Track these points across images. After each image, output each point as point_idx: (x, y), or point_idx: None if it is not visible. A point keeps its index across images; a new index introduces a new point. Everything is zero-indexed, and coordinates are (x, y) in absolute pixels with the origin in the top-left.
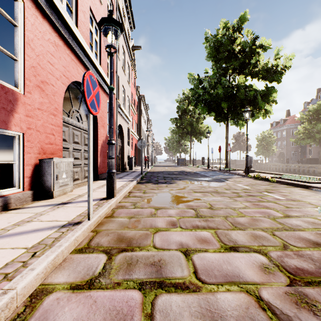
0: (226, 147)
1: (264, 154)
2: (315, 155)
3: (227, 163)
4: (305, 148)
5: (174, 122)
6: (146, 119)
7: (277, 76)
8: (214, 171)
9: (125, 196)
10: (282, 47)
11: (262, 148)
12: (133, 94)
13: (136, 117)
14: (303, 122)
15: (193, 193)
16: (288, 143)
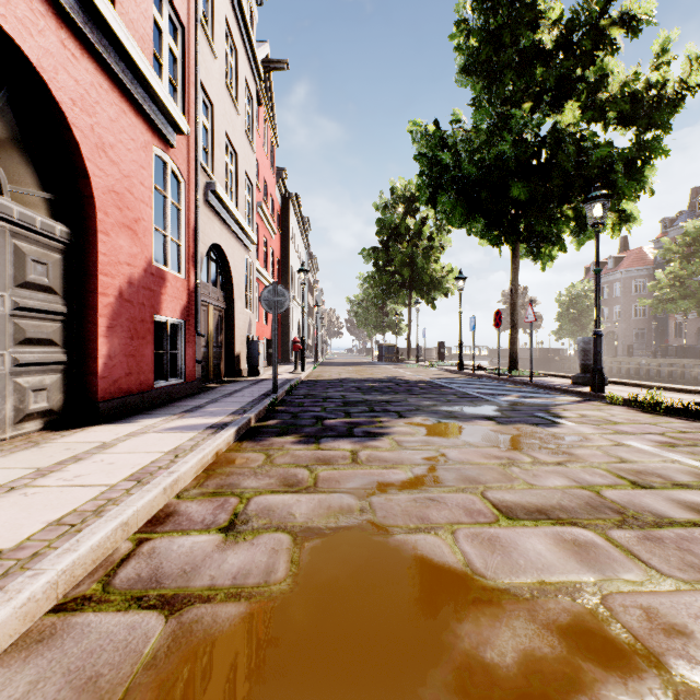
0: (514, 313)
1: (575, 335)
2: (689, 339)
3: (515, 356)
4: (665, 323)
5: (370, 258)
6: (304, 251)
7: (662, 114)
8: (480, 378)
9: (71, 595)
10: (675, 34)
11: (569, 321)
12: (269, 182)
13: (276, 243)
14: (671, 260)
15: (501, 527)
16: (625, 310)
